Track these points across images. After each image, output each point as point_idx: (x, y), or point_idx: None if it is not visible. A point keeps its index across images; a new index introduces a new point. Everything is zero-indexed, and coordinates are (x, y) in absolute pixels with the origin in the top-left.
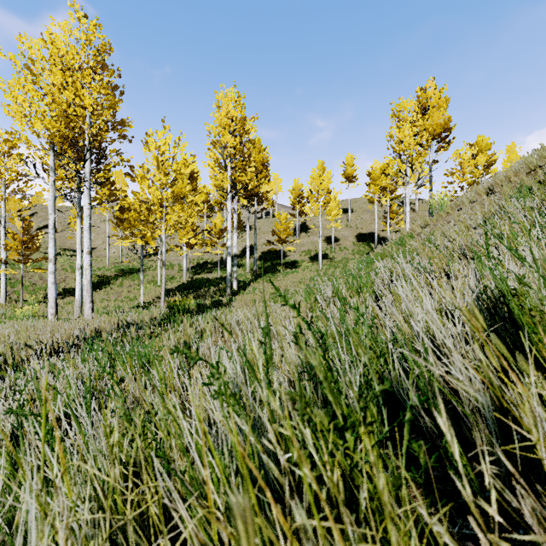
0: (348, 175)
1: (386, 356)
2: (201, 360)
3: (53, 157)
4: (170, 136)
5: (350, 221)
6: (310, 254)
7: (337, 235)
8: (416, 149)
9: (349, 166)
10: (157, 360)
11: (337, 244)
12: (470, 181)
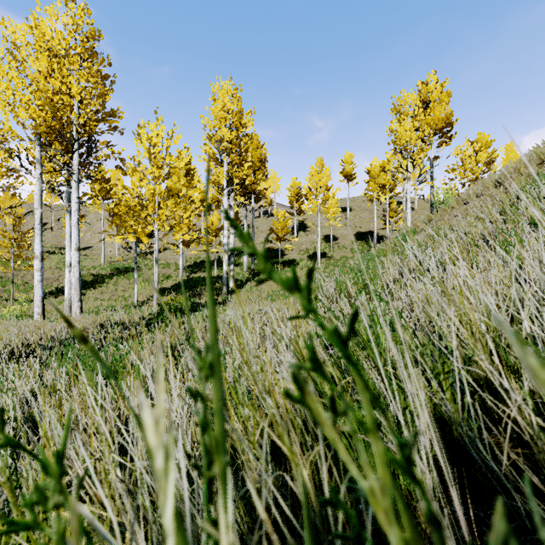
0: (347, 173)
1: (441, 378)
2: (11, 447)
3: (39, 149)
4: (163, 128)
5: (348, 220)
6: (309, 253)
7: (335, 234)
8: (418, 144)
9: (347, 165)
10: (118, 371)
11: (336, 243)
12: (471, 177)
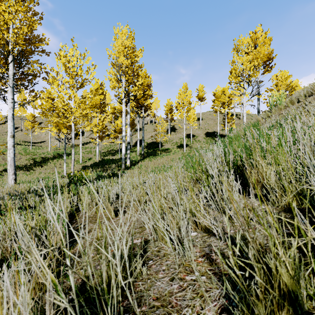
0: (200, 97)
1: None
2: None
3: None
4: (77, 52)
5: (201, 125)
6: (177, 144)
7: (193, 133)
8: (251, 70)
9: (200, 91)
10: None
11: (193, 138)
12: None
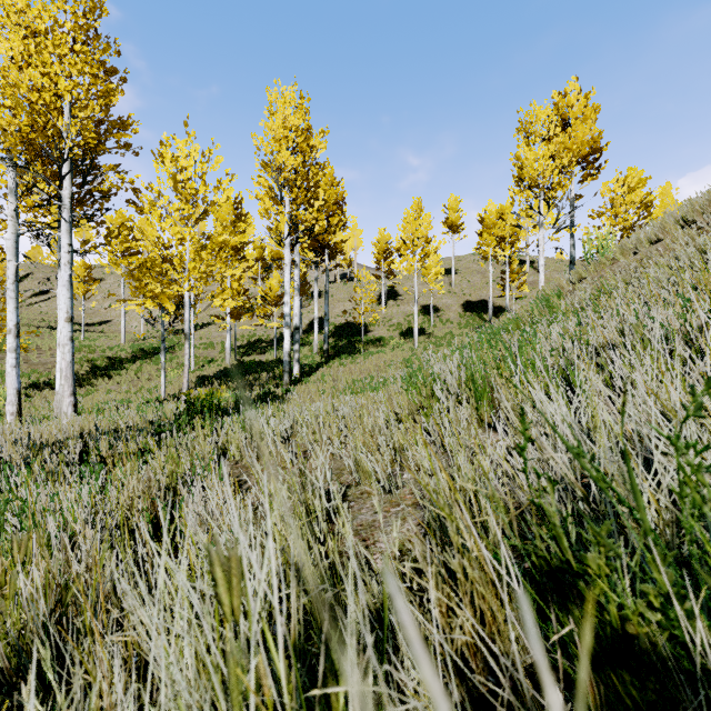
0: (451, 223)
1: None
2: None
3: (14, 173)
4: (196, 148)
5: (454, 285)
6: (402, 329)
7: (437, 304)
8: (555, 176)
9: (452, 212)
10: None
11: (437, 315)
12: (624, 225)
